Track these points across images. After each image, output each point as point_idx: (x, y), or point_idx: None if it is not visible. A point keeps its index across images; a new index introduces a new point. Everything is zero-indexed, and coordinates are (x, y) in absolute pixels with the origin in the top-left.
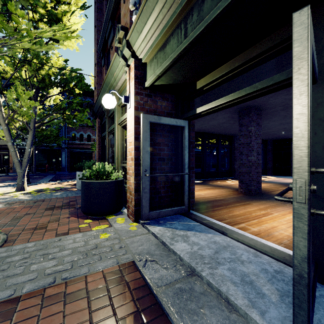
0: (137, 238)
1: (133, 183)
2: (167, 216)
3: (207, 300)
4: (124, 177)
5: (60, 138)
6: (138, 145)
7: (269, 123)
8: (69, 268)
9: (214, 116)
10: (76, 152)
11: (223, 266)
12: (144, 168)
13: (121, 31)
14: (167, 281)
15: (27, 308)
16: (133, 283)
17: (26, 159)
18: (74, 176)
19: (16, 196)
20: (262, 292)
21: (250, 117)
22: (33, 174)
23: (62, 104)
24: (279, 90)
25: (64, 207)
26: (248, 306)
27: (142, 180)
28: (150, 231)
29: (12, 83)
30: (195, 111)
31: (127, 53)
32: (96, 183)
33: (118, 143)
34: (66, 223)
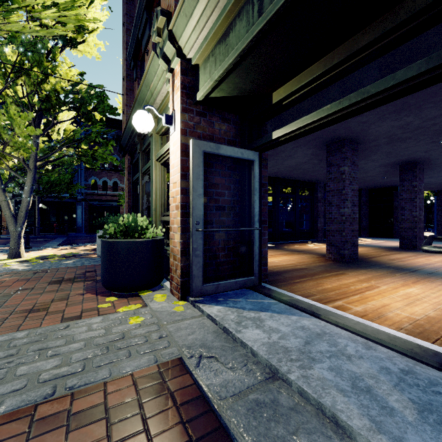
0: (186, 323)
1: (179, 242)
2: (229, 292)
3: (302, 421)
4: (165, 237)
5: (74, 186)
6: (186, 186)
7: (366, 163)
8: (79, 371)
9: (292, 153)
10: (97, 205)
11: (320, 363)
12: (195, 220)
13: (161, 17)
14: (235, 389)
15: (3, 439)
16: (181, 394)
17: (22, 212)
18: (94, 239)
19: (7, 265)
20: (390, 406)
21: (343, 153)
22: (36, 237)
23: (75, 133)
24: (401, 96)
25: (77, 280)
26: (371, 429)
27: (192, 237)
28: (204, 312)
29: (2, 102)
30: (270, 136)
31: (170, 50)
32: (124, 242)
33: (156, 187)
34: (78, 302)
